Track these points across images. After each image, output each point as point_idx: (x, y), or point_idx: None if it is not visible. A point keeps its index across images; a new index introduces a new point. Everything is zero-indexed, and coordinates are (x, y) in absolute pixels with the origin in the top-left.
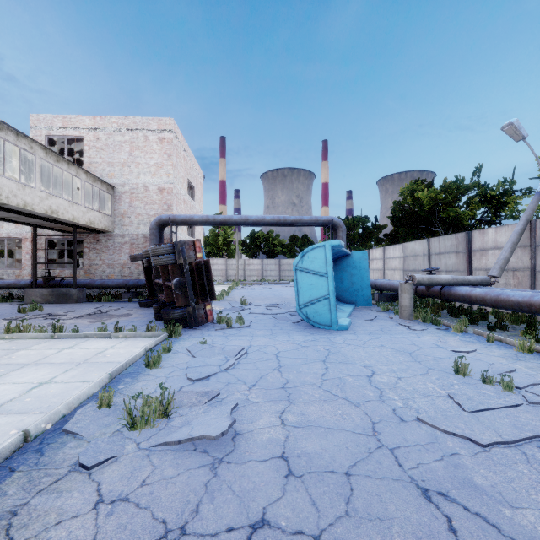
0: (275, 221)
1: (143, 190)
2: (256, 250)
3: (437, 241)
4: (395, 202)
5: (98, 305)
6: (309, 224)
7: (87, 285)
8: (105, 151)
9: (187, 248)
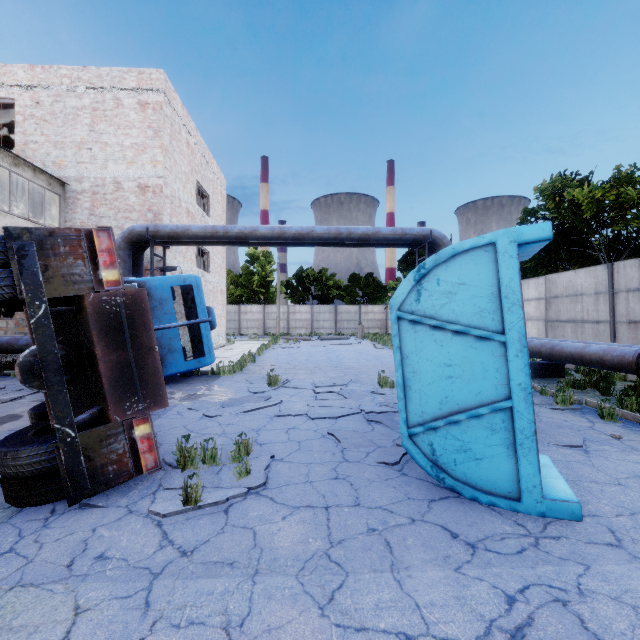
0: (331, 235)
1: (114, 188)
2: (304, 293)
3: (634, 267)
4: (525, 211)
5: (4, 384)
6: (390, 240)
7: (3, 347)
8: (49, 123)
9: (63, 251)
